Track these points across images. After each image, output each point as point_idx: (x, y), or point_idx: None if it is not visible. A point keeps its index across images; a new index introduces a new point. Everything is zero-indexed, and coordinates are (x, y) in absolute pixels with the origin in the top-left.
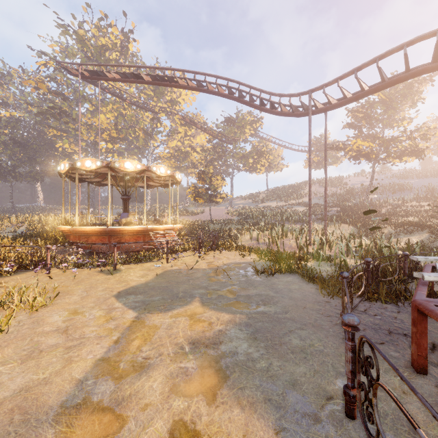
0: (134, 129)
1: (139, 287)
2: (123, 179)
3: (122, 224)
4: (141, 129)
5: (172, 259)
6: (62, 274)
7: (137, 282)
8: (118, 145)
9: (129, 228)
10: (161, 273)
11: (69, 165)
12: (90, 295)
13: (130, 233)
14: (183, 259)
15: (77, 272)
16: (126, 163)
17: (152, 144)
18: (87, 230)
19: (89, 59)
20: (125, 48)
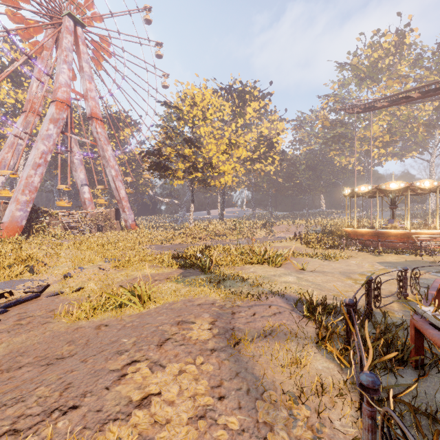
0: (411, 126)
1: (391, 263)
2: (390, 193)
3: (387, 228)
4: (419, 124)
5: (422, 254)
6: (350, 252)
7: (391, 261)
8: (392, 147)
9: (393, 231)
10: (410, 260)
11: (350, 190)
12: (364, 261)
13: (394, 235)
14: (439, 257)
15: (358, 252)
16: (390, 184)
17: (439, 132)
18: (361, 232)
19: (362, 79)
20: (400, 45)
